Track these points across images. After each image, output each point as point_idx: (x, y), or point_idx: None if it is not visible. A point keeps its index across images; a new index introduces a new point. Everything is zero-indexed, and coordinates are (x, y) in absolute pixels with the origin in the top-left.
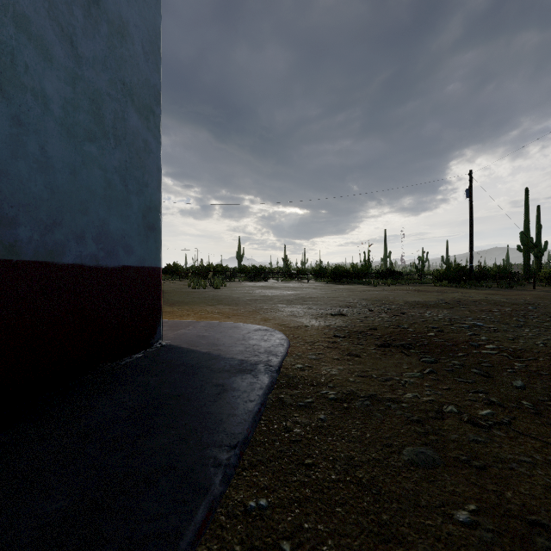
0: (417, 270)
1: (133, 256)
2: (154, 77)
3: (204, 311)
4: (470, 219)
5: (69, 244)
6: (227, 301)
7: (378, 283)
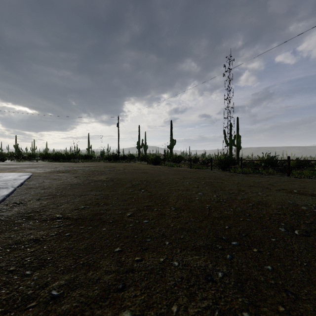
0: (101, 155)
1: None
2: None
3: None
4: (118, 135)
5: None
6: None
7: (79, 161)
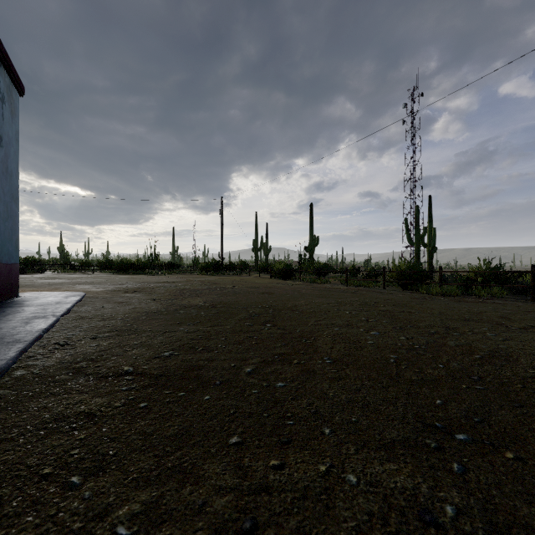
0: (194, 263)
1: (14, 259)
2: (18, 184)
3: None
4: (222, 229)
5: (4, 257)
6: (24, 286)
7: (158, 273)
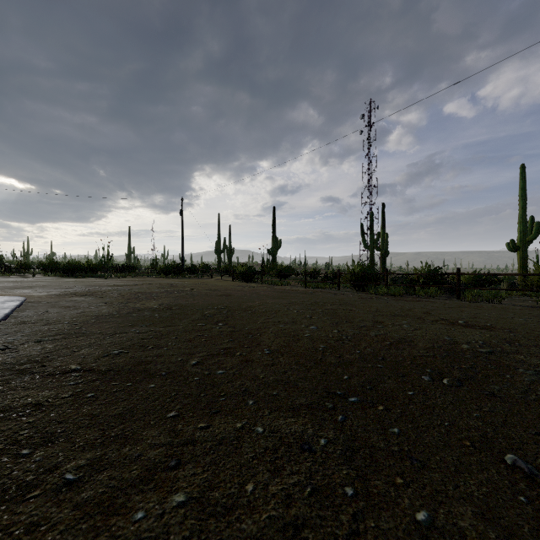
0: (153, 266)
1: None
2: None
3: None
4: (182, 231)
5: None
6: None
7: (111, 276)
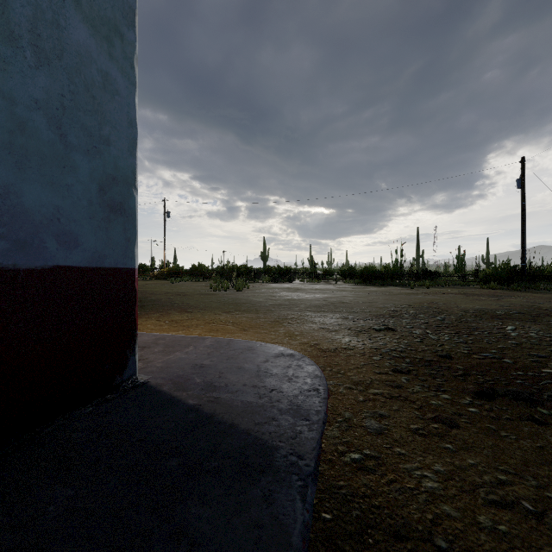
0: (456, 271)
1: (79, 250)
2: None
3: (217, 320)
4: (522, 212)
5: None
6: (247, 307)
7: (414, 285)
